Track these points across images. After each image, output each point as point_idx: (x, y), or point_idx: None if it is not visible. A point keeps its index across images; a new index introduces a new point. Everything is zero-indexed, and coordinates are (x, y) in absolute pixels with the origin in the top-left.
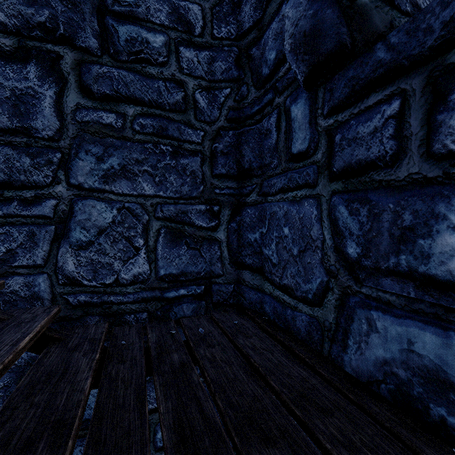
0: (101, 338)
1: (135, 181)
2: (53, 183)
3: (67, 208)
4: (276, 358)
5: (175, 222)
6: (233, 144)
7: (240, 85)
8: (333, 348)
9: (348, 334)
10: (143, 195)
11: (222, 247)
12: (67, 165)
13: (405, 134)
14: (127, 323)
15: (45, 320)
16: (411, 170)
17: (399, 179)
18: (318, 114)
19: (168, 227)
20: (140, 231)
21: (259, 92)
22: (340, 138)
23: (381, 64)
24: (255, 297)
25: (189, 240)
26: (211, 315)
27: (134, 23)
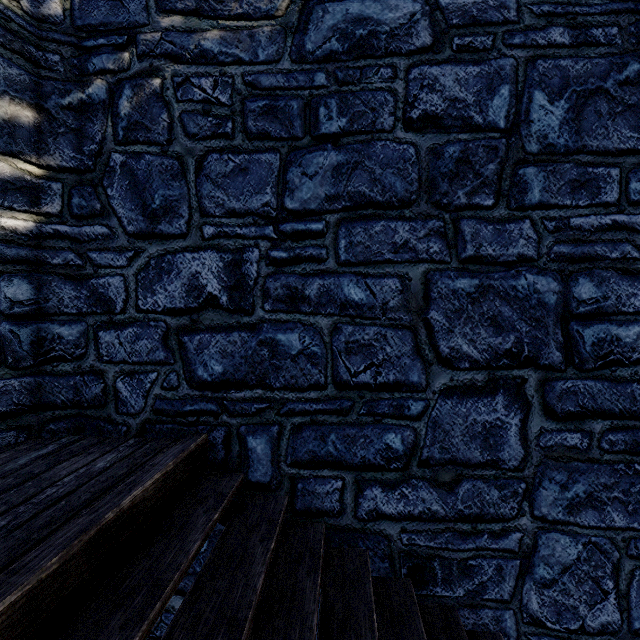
0: None
1: (602, 510)
2: (518, 515)
3: (530, 542)
4: None
5: None
6: None
7: None
8: None
9: None
10: (612, 528)
11: None
12: (530, 495)
13: None
14: None
15: None
16: None
17: None
18: None
19: None
20: (608, 571)
21: None
22: None
23: None
24: None
25: None
26: None
27: (601, 321)
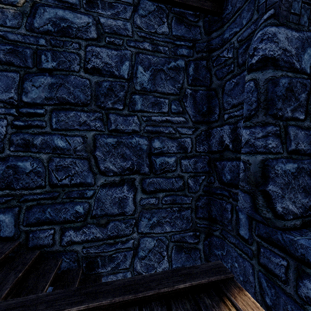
0: None
1: (163, 226)
2: (132, 233)
3: (137, 242)
4: None
5: (179, 242)
6: (206, 203)
7: (210, 175)
8: None
9: None
10: (166, 232)
11: (200, 252)
12: (137, 224)
13: (288, 277)
14: None
15: None
16: (291, 292)
17: (286, 291)
18: (252, 230)
19: (176, 245)
20: (165, 248)
21: (221, 185)
22: (263, 251)
23: (280, 241)
24: None
25: (185, 250)
26: None
27: (162, 156)
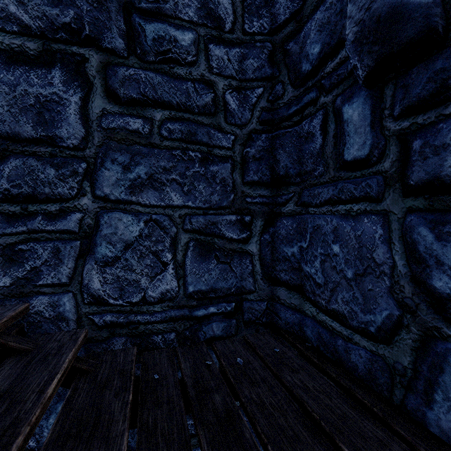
0: (131, 369)
1: (163, 191)
2: (78, 195)
3: (92, 222)
4: (337, 406)
5: (204, 234)
6: (266, 149)
7: (274, 84)
8: (408, 397)
9: (433, 386)
10: (171, 206)
11: (254, 261)
12: (92, 175)
13: None
14: (154, 345)
15: (72, 351)
16: None
17: None
18: (384, 115)
19: (197, 239)
20: (168, 245)
21: (298, 90)
22: (420, 144)
23: None
24: (293, 318)
25: (219, 254)
26: (245, 337)
27: (162, 21)
